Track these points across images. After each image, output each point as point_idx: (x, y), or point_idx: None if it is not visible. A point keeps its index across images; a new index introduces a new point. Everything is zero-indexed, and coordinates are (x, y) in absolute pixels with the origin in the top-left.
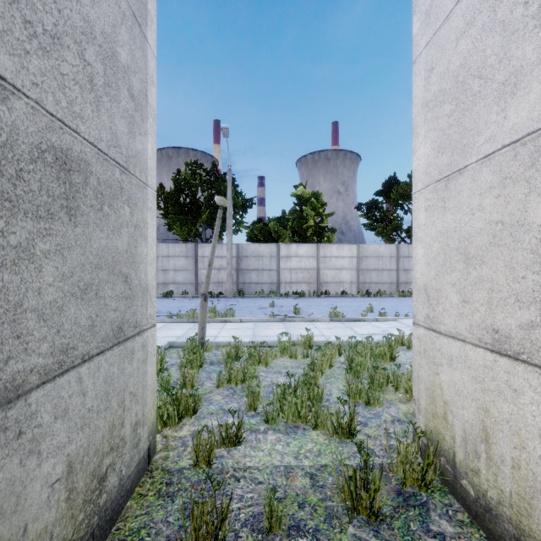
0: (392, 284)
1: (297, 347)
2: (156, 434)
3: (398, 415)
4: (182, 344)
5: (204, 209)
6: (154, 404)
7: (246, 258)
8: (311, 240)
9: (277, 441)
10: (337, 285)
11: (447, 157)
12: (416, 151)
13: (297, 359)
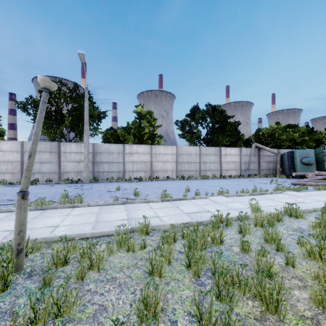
0: (197, 171)
1: (136, 234)
2: None
3: None
4: (6, 244)
5: (68, 117)
6: None
7: (100, 154)
8: (147, 142)
9: None
10: (164, 172)
11: None
12: None
13: (135, 252)
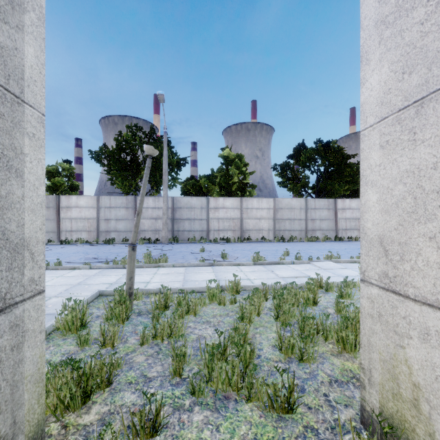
0: (302, 231)
1: (225, 292)
2: (54, 422)
3: (334, 373)
4: (112, 292)
5: (143, 166)
6: (40, 396)
7: (180, 209)
8: (235, 194)
9: (205, 424)
10: (257, 232)
11: (420, 75)
12: (366, 81)
13: (226, 306)
